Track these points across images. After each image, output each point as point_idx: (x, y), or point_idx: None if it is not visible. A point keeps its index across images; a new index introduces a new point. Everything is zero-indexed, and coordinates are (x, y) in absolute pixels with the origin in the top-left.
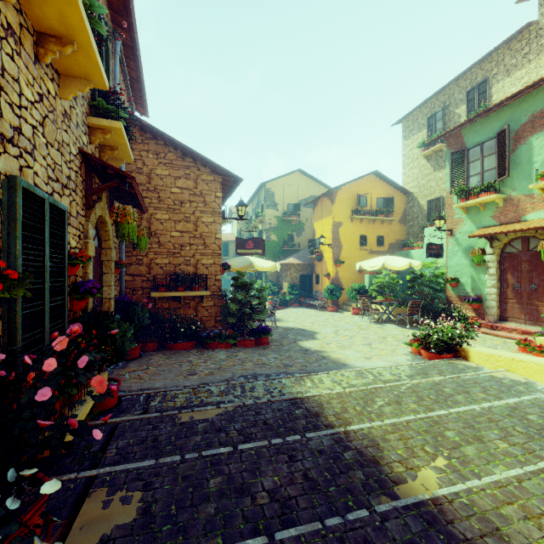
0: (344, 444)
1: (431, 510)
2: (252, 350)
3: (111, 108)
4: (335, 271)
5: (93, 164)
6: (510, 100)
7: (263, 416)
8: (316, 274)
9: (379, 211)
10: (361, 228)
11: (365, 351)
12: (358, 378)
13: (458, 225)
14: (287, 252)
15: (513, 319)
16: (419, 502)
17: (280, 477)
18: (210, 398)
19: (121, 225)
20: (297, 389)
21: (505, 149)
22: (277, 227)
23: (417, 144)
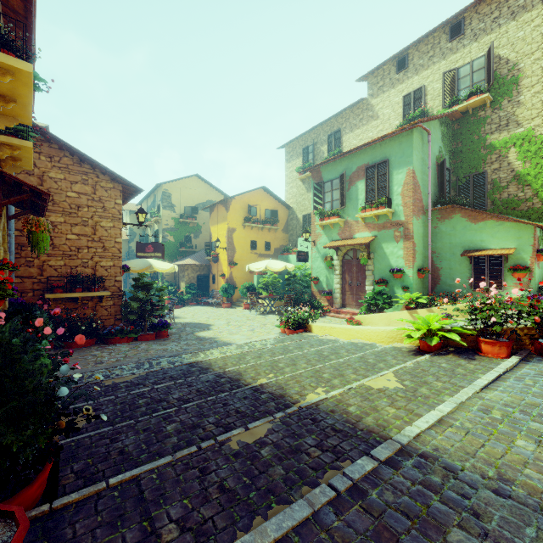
0: (222, 376)
1: (258, 387)
2: (154, 342)
3: (21, 127)
4: (229, 272)
5: (7, 180)
6: (347, 154)
7: (169, 374)
8: (213, 275)
9: (267, 220)
10: (252, 234)
11: (249, 334)
12: (238, 349)
13: (318, 238)
14: (185, 252)
15: (349, 305)
16: (253, 386)
17: (183, 393)
18: (124, 372)
19: (36, 235)
20: (194, 359)
21: (344, 187)
22: (174, 228)
23: (296, 169)
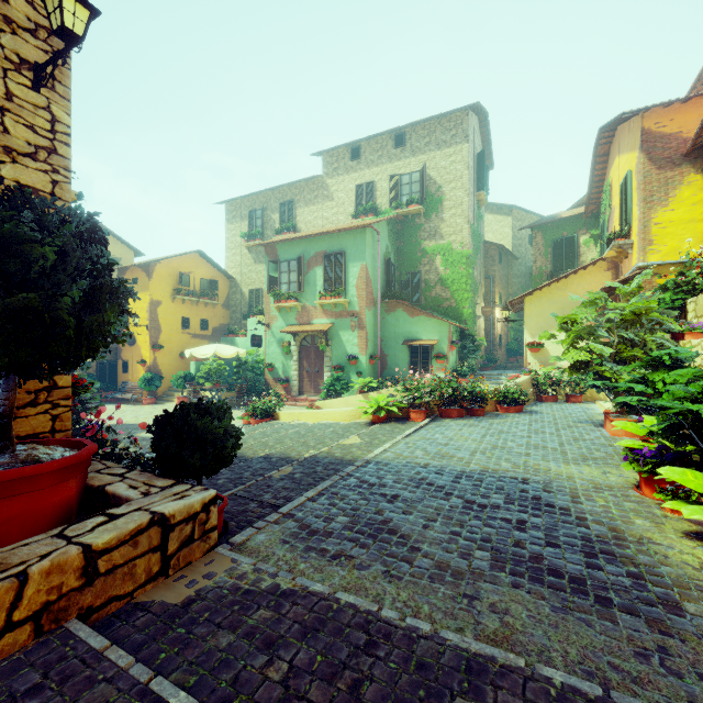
0: None
1: (266, 456)
2: None
3: None
4: (153, 357)
5: None
6: (305, 237)
7: None
8: (124, 361)
9: (203, 293)
10: (184, 309)
11: None
12: None
13: (274, 321)
14: None
15: (307, 392)
16: (262, 456)
17: None
18: None
19: None
20: None
21: (302, 271)
22: None
23: (241, 234)
